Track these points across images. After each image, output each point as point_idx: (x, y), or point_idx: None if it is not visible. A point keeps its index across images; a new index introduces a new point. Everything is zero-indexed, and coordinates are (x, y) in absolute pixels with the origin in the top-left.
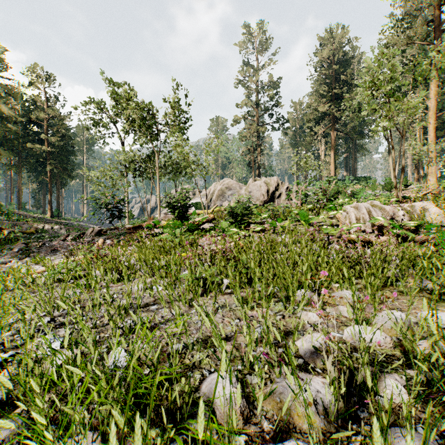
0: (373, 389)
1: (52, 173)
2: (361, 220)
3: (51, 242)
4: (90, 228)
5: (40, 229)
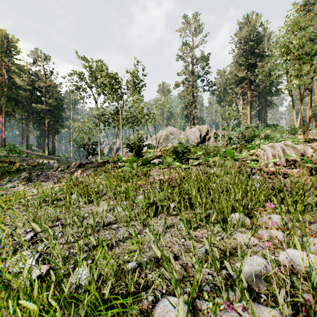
0: None
1: (49, 124)
2: (276, 156)
3: (47, 172)
4: (73, 162)
5: (40, 163)
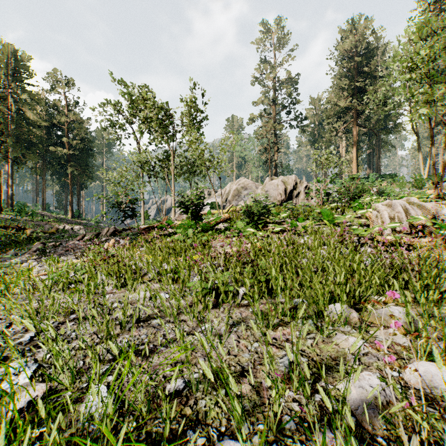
0: None
1: (73, 175)
2: (396, 220)
3: (68, 242)
4: (106, 228)
5: (61, 229)
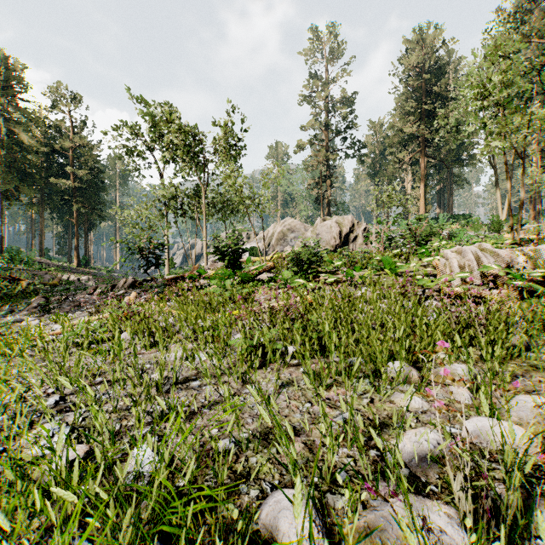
0: (526, 526)
1: (79, 213)
2: (466, 269)
3: (76, 296)
4: (122, 279)
5: (65, 281)
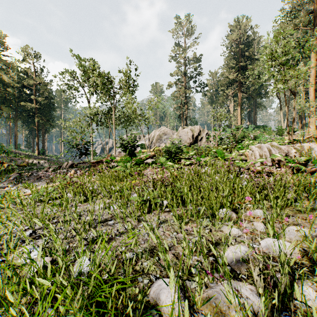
0: (292, 295)
1: (39, 123)
2: (263, 156)
3: (38, 172)
4: (65, 162)
5: (30, 163)
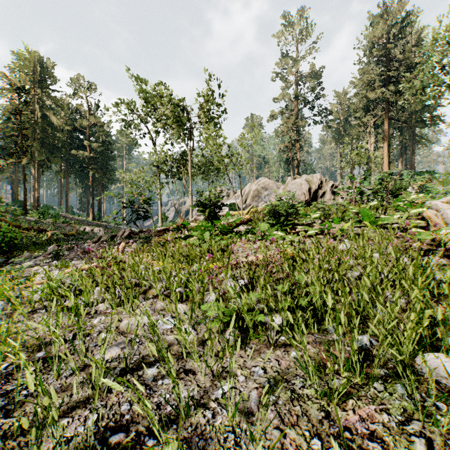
0: None
1: (94, 178)
2: None
3: (84, 244)
4: (121, 230)
5: (81, 231)
